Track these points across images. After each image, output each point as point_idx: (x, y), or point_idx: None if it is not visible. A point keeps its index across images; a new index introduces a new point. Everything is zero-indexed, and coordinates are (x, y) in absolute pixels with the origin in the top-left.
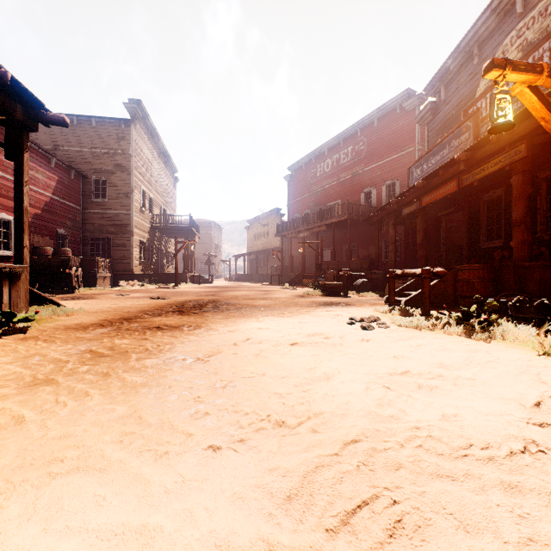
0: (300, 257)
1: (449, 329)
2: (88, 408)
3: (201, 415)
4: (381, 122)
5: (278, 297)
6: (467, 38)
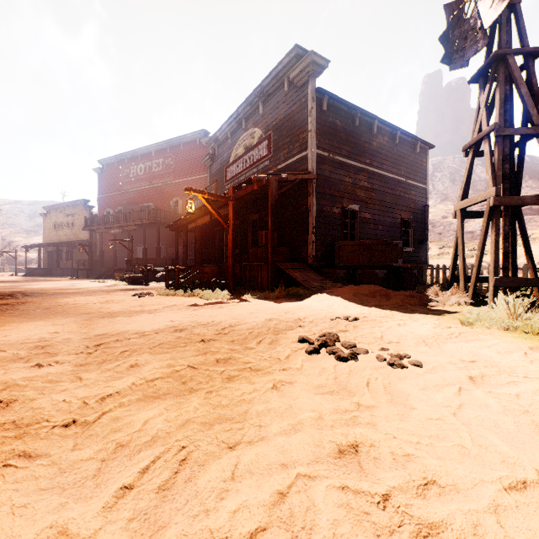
0: (112, 252)
1: (179, 294)
2: (3, 319)
3: (57, 315)
4: (186, 147)
5: (87, 287)
6: (225, 126)
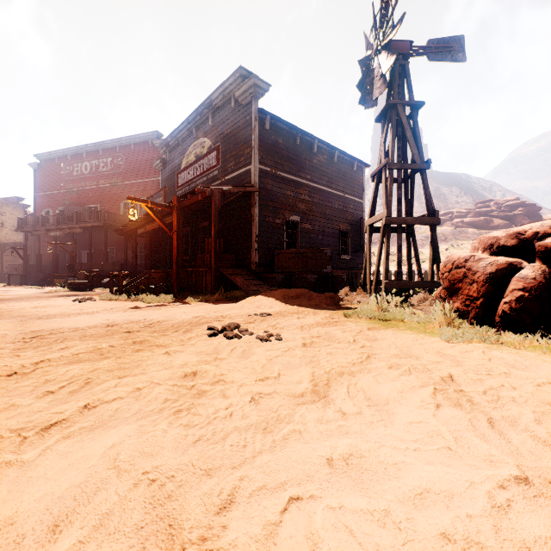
0: (52, 256)
1: (122, 298)
2: None
3: None
4: (138, 148)
5: (21, 294)
6: (176, 132)
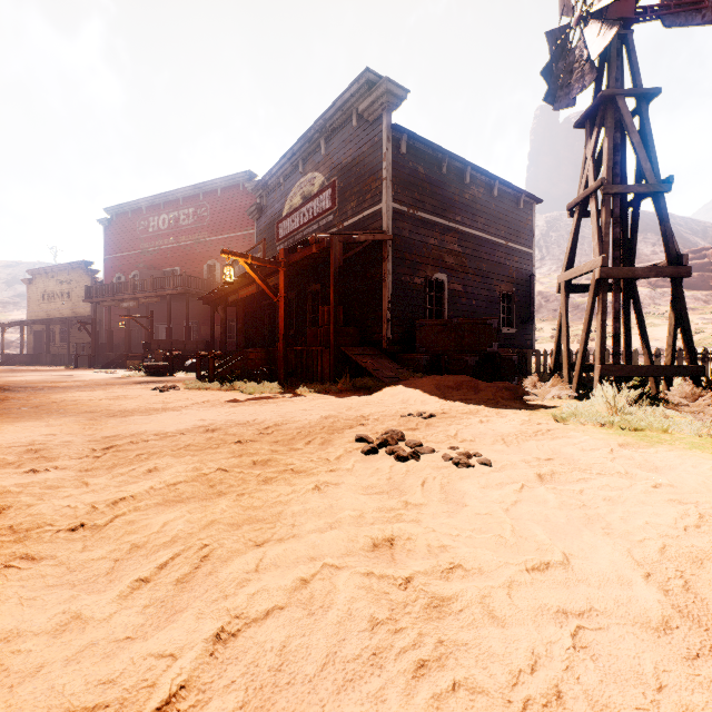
0: (124, 332)
1: (214, 387)
2: None
3: (51, 414)
4: (226, 194)
5: (89, 380)
6: (277, 168)
